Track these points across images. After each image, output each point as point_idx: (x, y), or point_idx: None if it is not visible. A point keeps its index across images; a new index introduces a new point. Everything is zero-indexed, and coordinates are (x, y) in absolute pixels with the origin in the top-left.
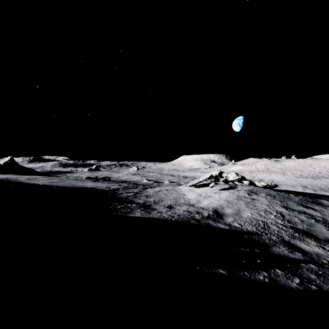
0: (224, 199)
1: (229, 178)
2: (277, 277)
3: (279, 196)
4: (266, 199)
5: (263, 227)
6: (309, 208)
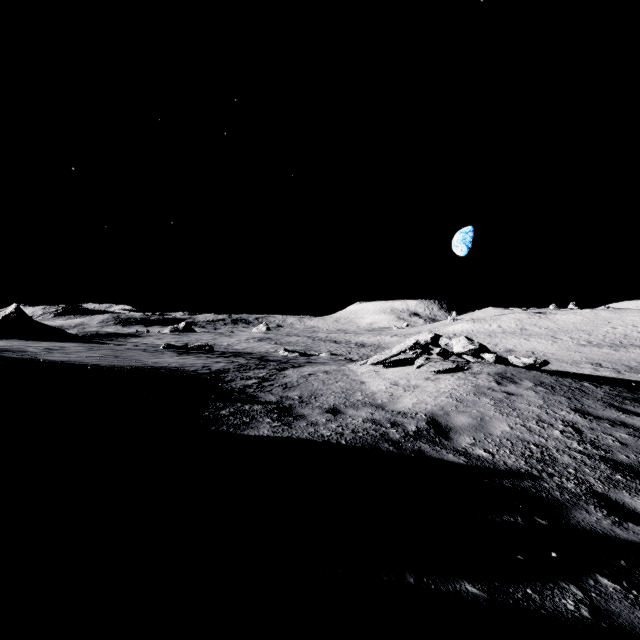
0: (447, 394)
1: (452, 348)
2: (608, 603)
3: (563, 387)
4: (535, 394)
5: (541, 460)
6: (631, 413)
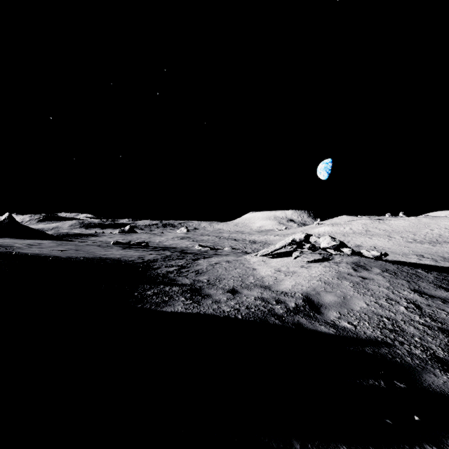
0: (317, 278)
1: (319, 244)
2: None
3: (403, 273)
4: (383, 278)
5: (393, 330)
6: None
